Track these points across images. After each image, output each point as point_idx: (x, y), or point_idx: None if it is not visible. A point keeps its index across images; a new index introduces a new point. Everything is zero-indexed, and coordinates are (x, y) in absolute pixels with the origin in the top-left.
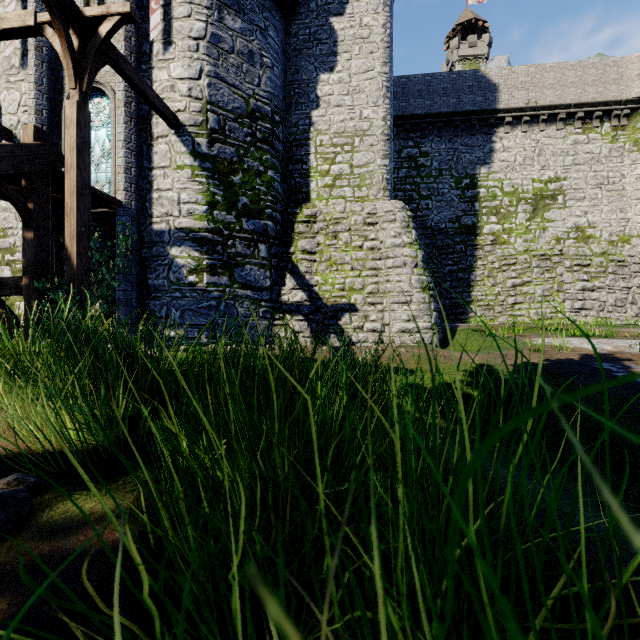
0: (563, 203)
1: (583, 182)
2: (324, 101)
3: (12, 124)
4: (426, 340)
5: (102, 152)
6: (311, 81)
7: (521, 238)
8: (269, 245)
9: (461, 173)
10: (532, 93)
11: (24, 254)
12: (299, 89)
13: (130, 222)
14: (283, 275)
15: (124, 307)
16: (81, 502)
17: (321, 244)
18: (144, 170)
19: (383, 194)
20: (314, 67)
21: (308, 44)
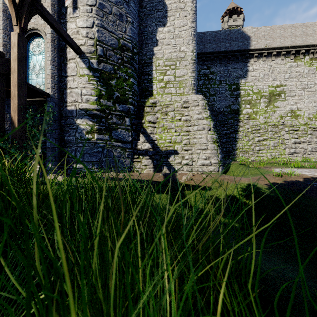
0: (284, 98)
1: (294, 87)
2: (160, 42)
3: None
4: (215, 169)
5: (40, 68)
6: (153, 31)
7: (262, 116)
8: (131, 118)
9: (231, 82)
10: (268, 41)
11: None
12: (147, 36)
13: (54, 105)
14: (138, 134)
15: (51, 152)
16: None
17: (159, 118)
18: (62, 77)
19: (192, 91)
20: (155, 24)
21: (152, 12)
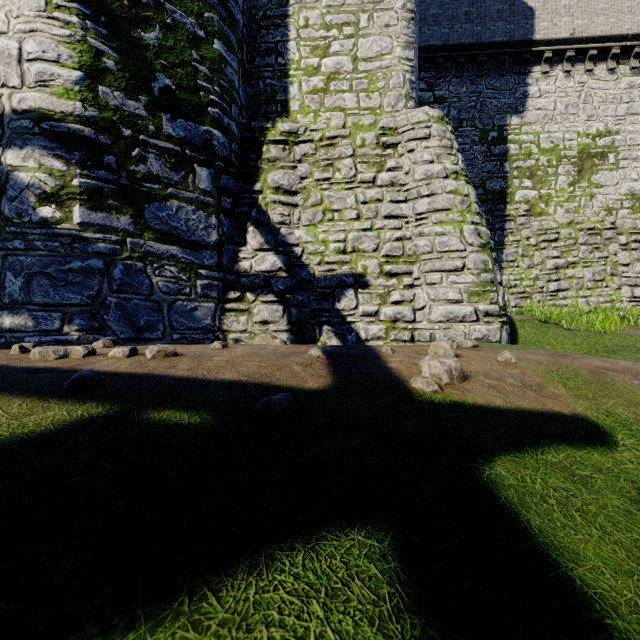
0: (615, 163)
1: None
2: None
3: None
4: (491, 335)
5: None
6: None
7: (562, 207)
8: (215, 171)
9: (486, 124)
10: (578, 20)
11: None
12: None
13: None
14: (242, 227)
15: None
16: None
17: (306, 179)
18: None
19: (405, 104)
20: None
21: None
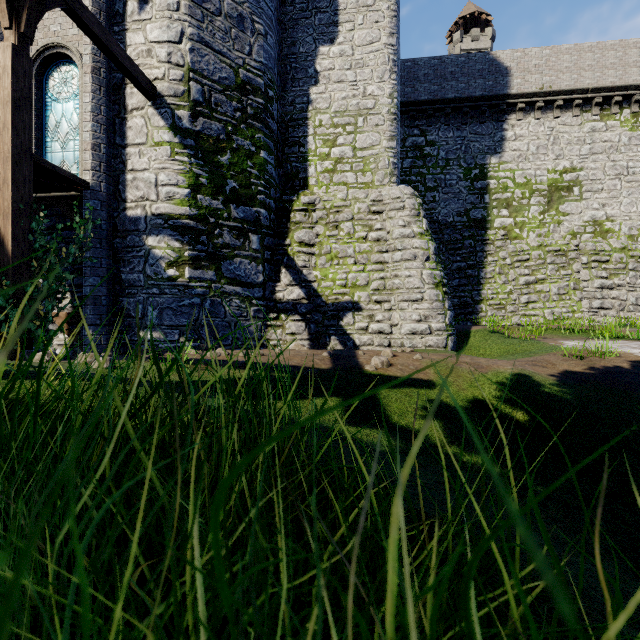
0: (579, 195)
1: (601, 172)
2: (324, 76)
3: None
4: (440, 343)
5: (69, 128)
6: (309, 54)
7: (534, 232)
8: (262, 235)
9: (470, 163)
10: (546, 77)
11: None
12: (296, 63)
13: (99, 207)
14: (278, 270)
15: (92, 305)
16: None
17: (320, 235)
18: (117, 148)
19: (389, 180)
20: (313, 39)
21: (306, 13)
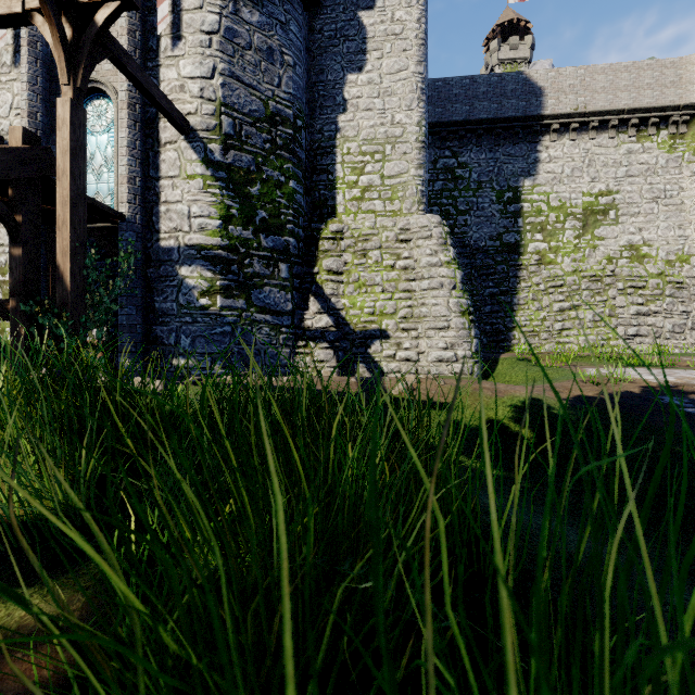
0: (615, 219)
1: (637, 196)
2: (352, 104)
3: (3, 129)
4: (466, 370)
5: (104, 160)
6: (337, 82)
7: (569, 257)
8: (290, 264)
9: (503, 186)
10: (581, 97)
11: (11, 273)
12: (324, 91)
13: (134, 238)
14: (306, 298)
15: (128, 333)
16: (10, 607)
17: (348, 263)
18: (150, 180)
19: (417, 208)
20: (341, 67)
21: (334, 41)
